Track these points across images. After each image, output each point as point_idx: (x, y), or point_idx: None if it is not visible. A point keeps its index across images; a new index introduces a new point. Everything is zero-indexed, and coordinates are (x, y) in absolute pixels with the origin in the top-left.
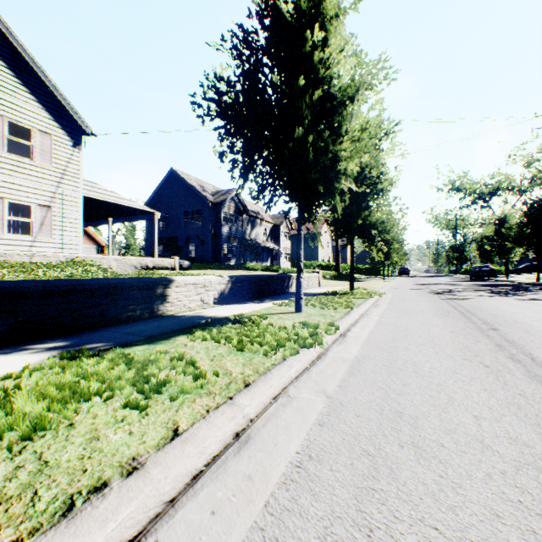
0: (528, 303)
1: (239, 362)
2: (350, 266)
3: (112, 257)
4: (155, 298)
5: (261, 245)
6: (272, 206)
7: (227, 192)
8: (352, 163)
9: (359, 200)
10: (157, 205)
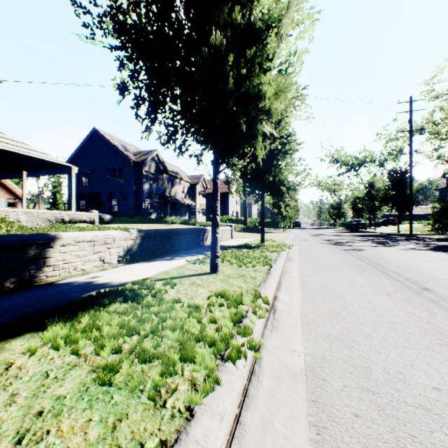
0: (416, 253)
1: (81, 447)
2: (261, 220)
3: (21, 210)
4: (26, 262)
5: (180, 201)
6: (184, 151)
7: (148, 153)
8: (277, 101)
9: (270, 157)
10: (79, 162)
